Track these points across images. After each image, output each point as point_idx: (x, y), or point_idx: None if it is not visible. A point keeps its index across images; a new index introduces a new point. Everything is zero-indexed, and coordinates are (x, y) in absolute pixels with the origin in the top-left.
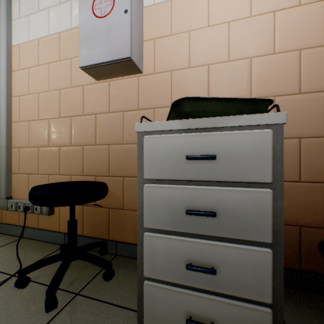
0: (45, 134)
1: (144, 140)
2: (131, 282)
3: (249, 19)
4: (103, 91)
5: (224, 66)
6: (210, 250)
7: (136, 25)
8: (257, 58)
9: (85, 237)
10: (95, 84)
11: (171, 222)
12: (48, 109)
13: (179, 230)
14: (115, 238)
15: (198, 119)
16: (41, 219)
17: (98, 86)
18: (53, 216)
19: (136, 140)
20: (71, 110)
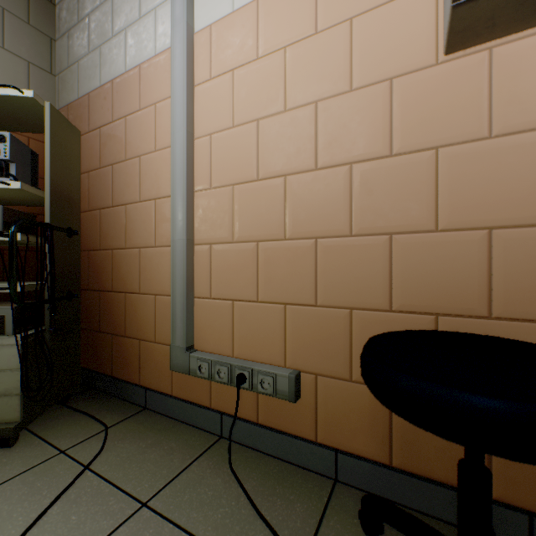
0: (274, 212)
1: None
2: None
3: None
4: (465, 82)
5: None
6: None
7: None
8: None
9: (403, 475)
10: (433, 68)
11: None
12: (282, 153)
13: None
14: (515, 498)
15: None
16: (263, 403)
17: (445, 70)
18: (296, 403)
19: None
20: (351, 146)
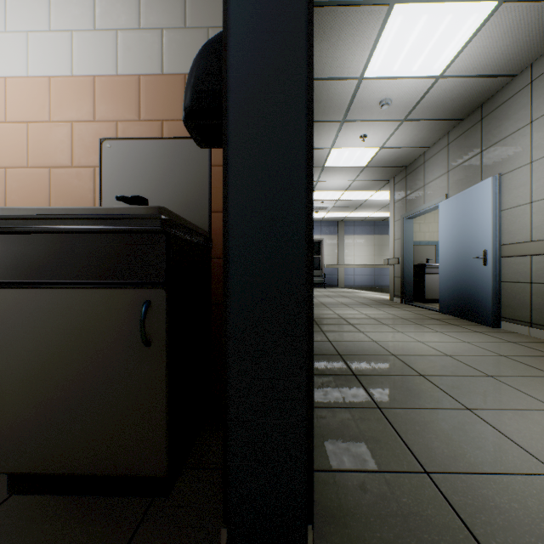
0: None
1: None
2: None
3: (4, 125)
4: None
5: None
6: None
7: None
8: (12, 170)
9: None
10: None
11: None
12: None
13: None
14: None
15: None
16: None
17: None
18: None
19: None
20: None
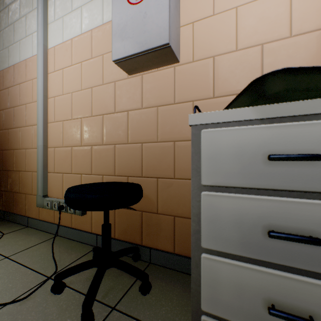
0: (77, 134)
1: (201, 136)
2: (170, 299)
3: None
4: (135, 86)
5: (284, 43)
6: (306, 291)
7: (174, 8)
8: None
9: (117, 240)
10: (127, 79)
11: (242, 244)
12: (80, 108)
13: (254, 256)
14: (148, 244)
15: (284, 104)
16: (74, 218)
17: (130, 81)
18: (85, 216)
19: (172, 137)
20: (103, 108)
